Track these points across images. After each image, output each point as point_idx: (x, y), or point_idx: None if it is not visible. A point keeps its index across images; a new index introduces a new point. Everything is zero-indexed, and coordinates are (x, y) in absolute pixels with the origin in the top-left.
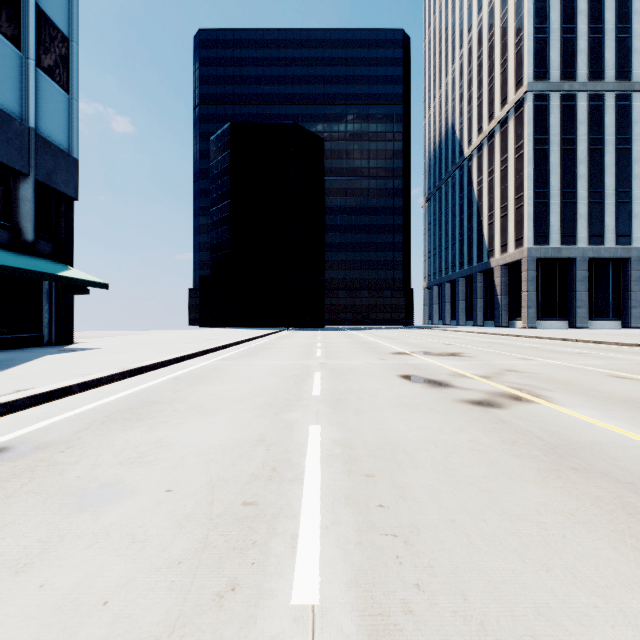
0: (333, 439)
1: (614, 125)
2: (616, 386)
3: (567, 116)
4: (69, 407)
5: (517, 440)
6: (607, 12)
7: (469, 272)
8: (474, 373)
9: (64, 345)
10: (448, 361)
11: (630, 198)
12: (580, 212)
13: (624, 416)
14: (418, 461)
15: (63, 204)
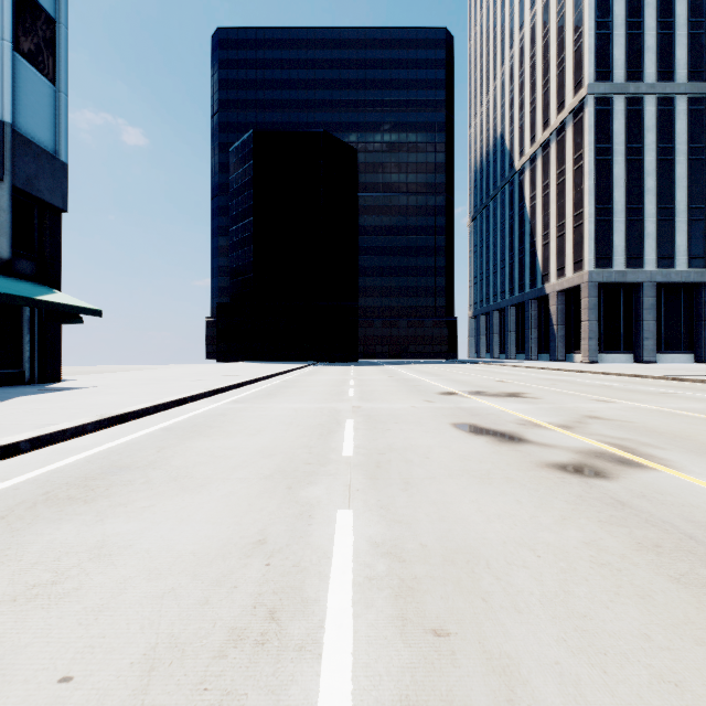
0: (373, 540)
1: (686, 132)
2: None
3: (633, 122)
4: (0, 476)
5: (660, 542)
6: (678, 4)
7: (521, 299)
8: (548, 421)
9: (49, 383)
10: (510, 404)
11: (704, 215)
12: (648, 231)
13: None
14: (517, 593)
15: (48, 216)
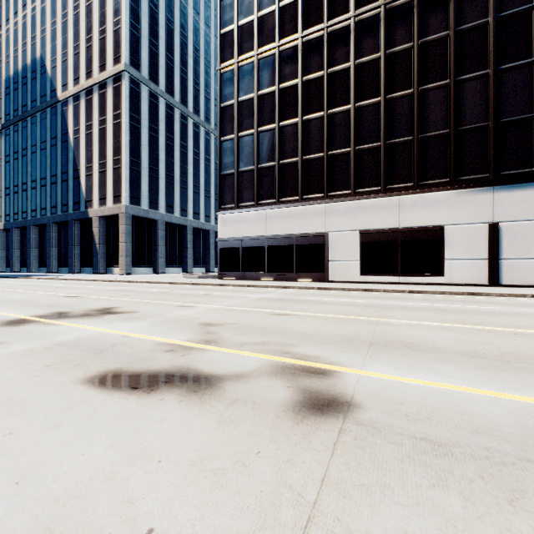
0: None
1: (180, 133)
2: (303, 325)
3: (153, 110)
4: None
5: None
6: (176, 52)
7: (64, 218)
8: (187, 338)
9: None
10: (120, 324)
11: (187, 186)
12: (161, 187)
13: (399, 362)
14: None
15: None
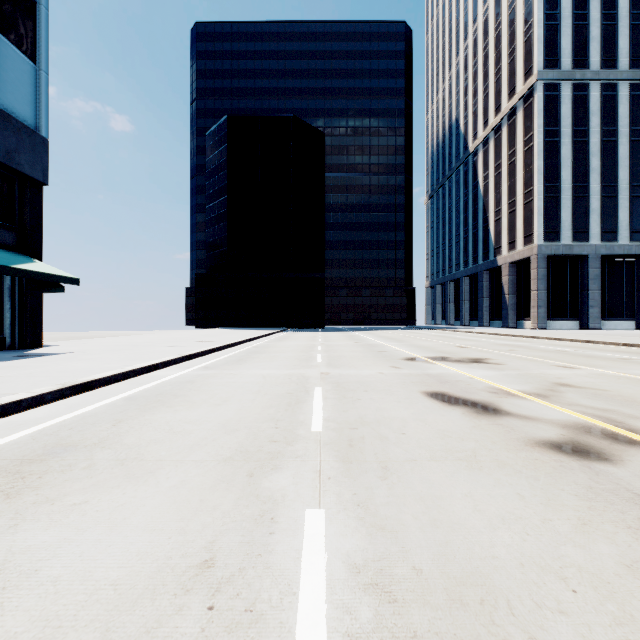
0: (351, 561)
1: (628, 116)
2: None
3: (579, 107)
4: None
5: None
6: None
7: (474, 270)
8: (520, 389)
9: (29, 349)
10: (476, 370)
11: None
12: (592, 207)
13: None
14: None
15: (28, 188)
